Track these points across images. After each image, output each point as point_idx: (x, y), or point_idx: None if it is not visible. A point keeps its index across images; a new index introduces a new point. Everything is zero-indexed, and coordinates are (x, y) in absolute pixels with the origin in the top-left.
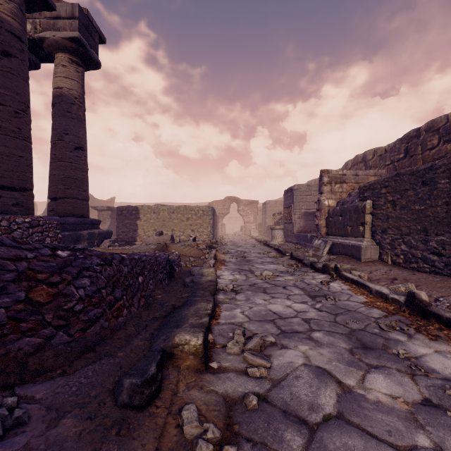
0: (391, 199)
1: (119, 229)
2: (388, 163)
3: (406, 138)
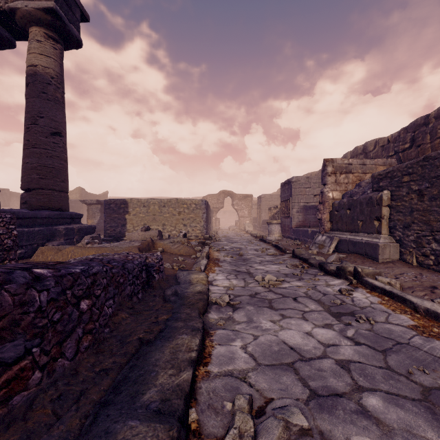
0: (417, 189)
1: (106, 224)
2: (392, 154)
3: (412, 126)
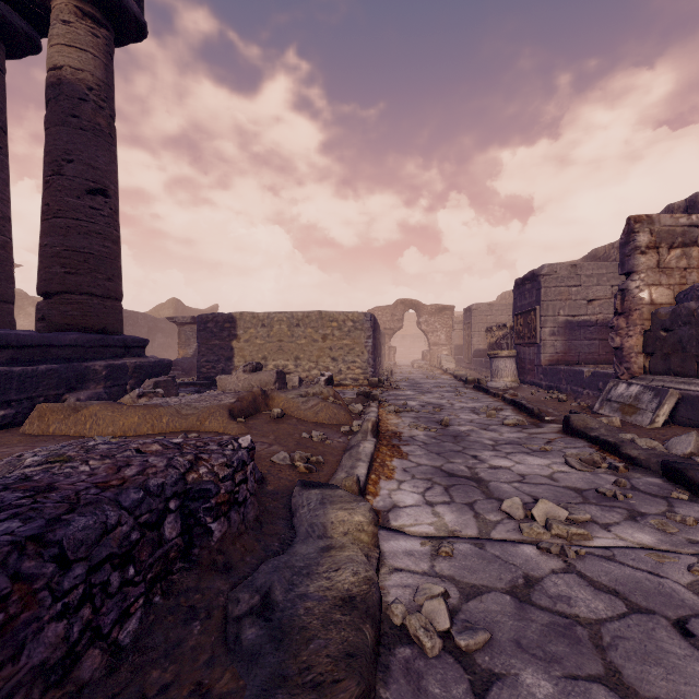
0: None
1: (201, 356)
2: None
3: None
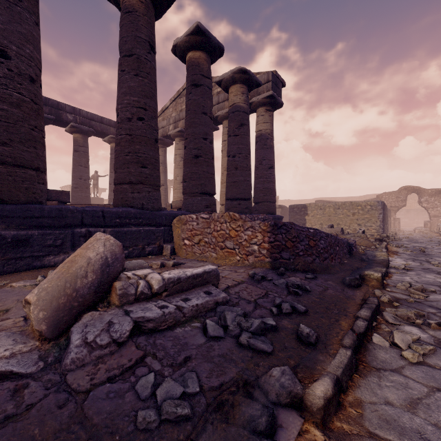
0: None
1: None
2: None
3: None
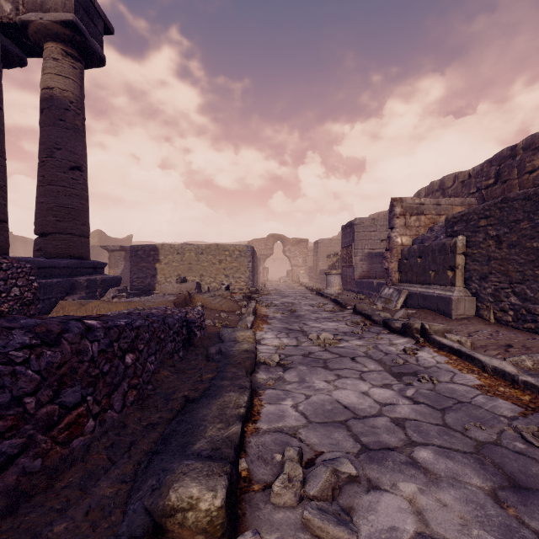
0: (494, 234)
1: (133, 274)
2: (473, 191)
3: (497, 159)
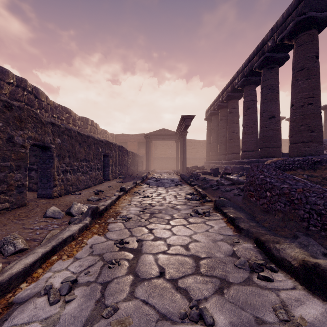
0: None
1: None
2: None
3: None
